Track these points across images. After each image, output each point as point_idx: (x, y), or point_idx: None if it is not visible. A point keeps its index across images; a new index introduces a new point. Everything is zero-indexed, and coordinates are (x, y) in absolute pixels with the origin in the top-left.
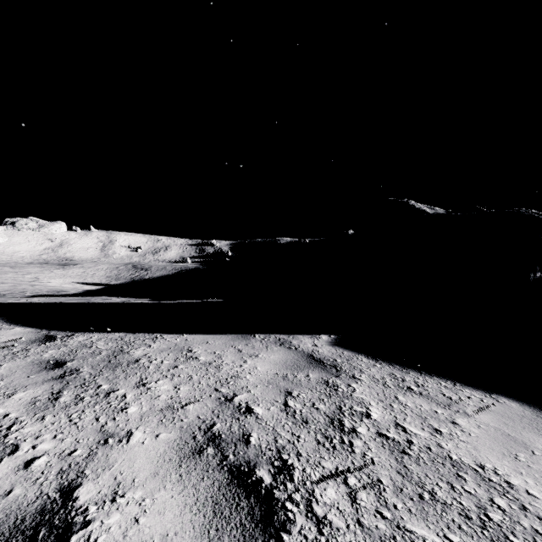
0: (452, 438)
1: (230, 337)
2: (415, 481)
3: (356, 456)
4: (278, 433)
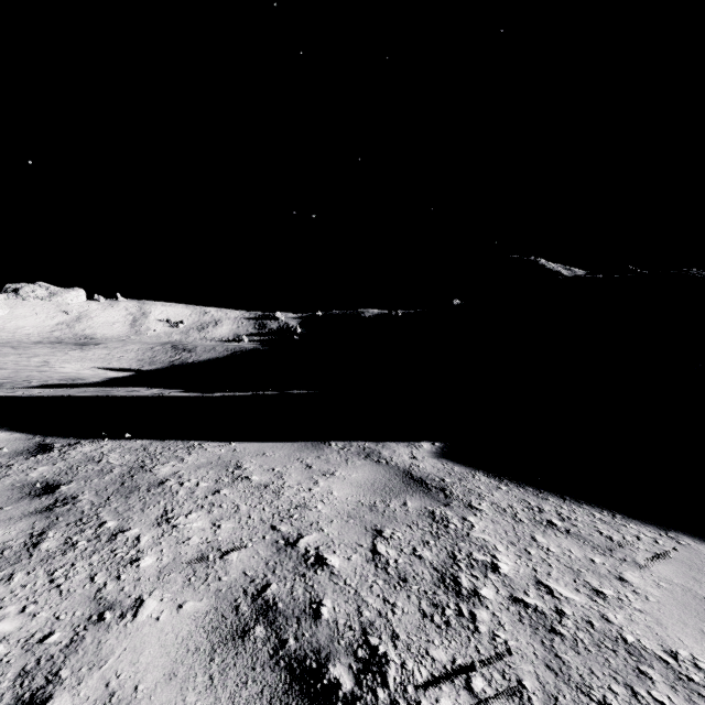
0: (622, 605)
1: (296, 446)
2: (575, 683)
3: (482, 639)
4: (363, 599)
